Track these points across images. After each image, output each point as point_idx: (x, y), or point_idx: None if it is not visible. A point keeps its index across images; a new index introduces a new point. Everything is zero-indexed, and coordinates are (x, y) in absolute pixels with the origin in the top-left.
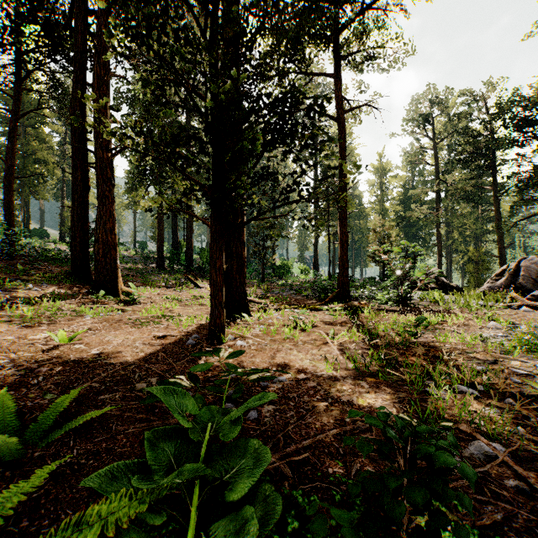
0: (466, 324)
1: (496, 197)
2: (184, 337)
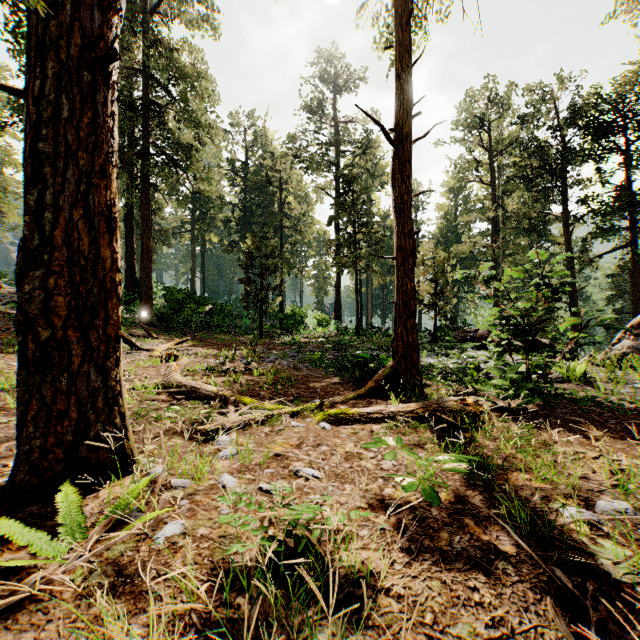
0: None
1: (566, 226)
2: None
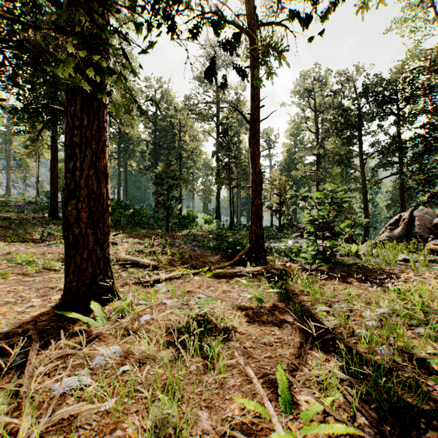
0: None
1: (362, 160)
2: None
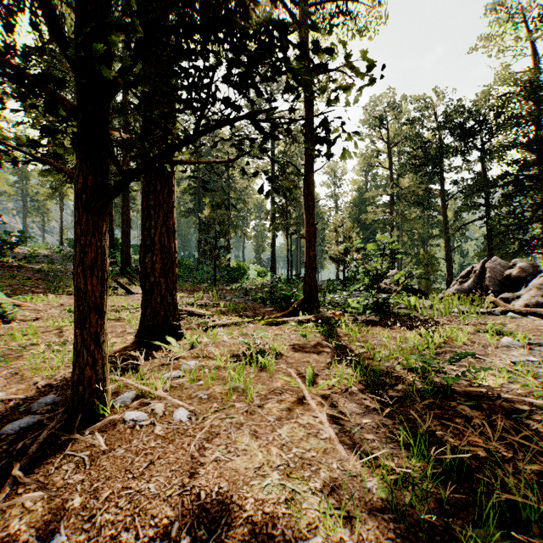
0: (474, 340)
1: (444, 202)
2: (27, 402)
